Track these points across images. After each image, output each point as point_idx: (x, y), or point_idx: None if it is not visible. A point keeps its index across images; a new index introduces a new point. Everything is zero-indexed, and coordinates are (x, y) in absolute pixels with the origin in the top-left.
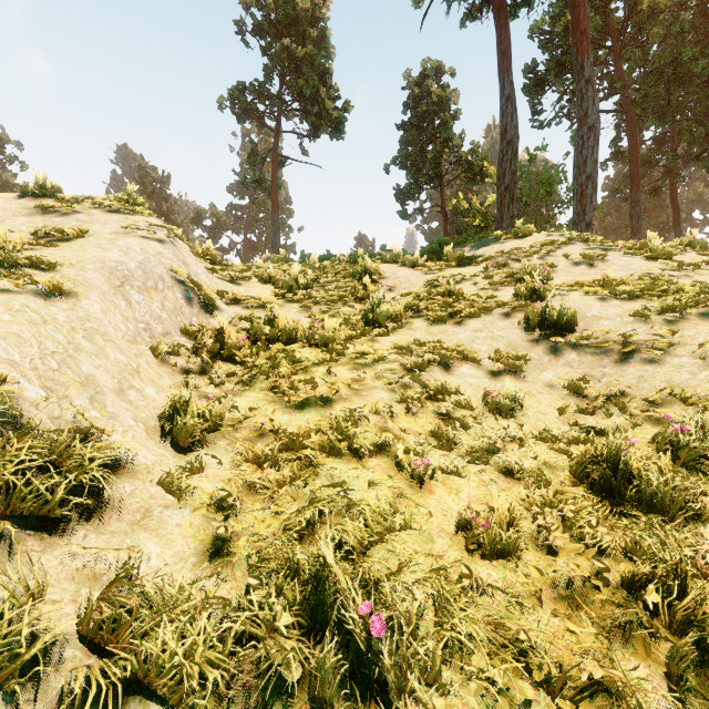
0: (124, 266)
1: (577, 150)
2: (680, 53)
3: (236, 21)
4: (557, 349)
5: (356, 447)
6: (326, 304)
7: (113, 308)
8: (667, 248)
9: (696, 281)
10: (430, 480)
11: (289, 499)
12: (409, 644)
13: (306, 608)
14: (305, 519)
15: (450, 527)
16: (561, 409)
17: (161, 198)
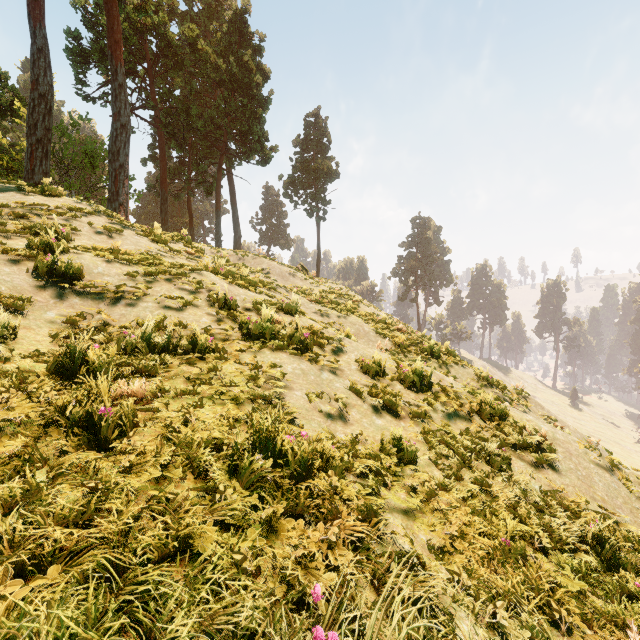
0: None
1: (113, 138)
2: (191, 108)
3: None
4: (64, 294)
5: None
6: None
7: None
8: (166, 237)
9: (176, 261)
10: None
11: None
12: None
13: None
14: None
15: None
16: (57, 337)
17: None
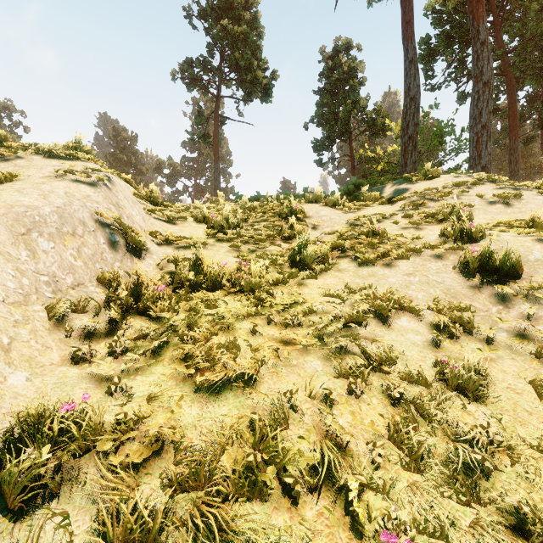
0: (36, 211)
1: (473, 103)
2: None
3: (185, 7)
4: (505, 298)
5: (286, 468)
6: (254, 242)
7: (4, 261)
8: None
9: None
10: None
11: None
12: None
13: None
14: None
15: None
16: (537, 385)
17: (130, 153)
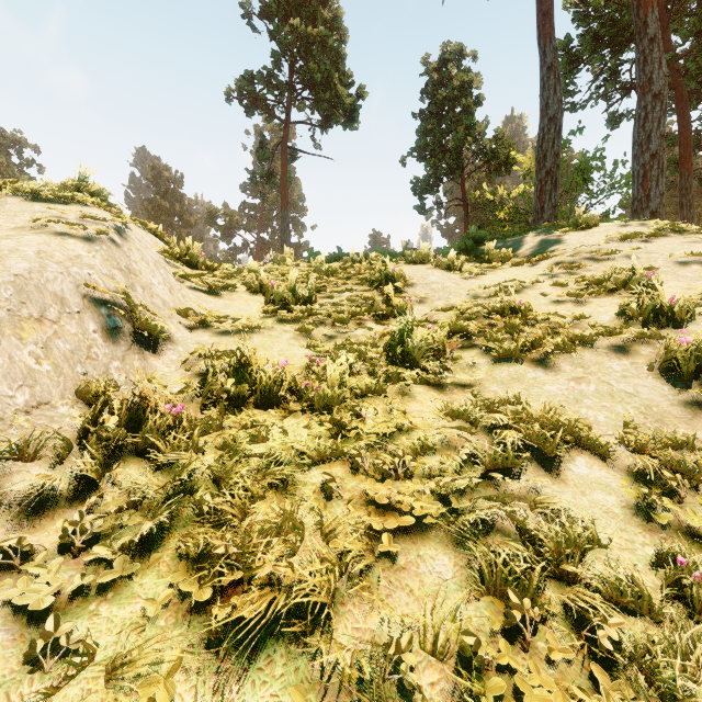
0: None
1: (638, 123)
2: None
3: (242, 4)
4: None
5: None
6: (332, 323)
7: None
8: None
9: None
10: None
11: None
12: None
13: None
14: None
15: None
16: None
17: (174, 198)
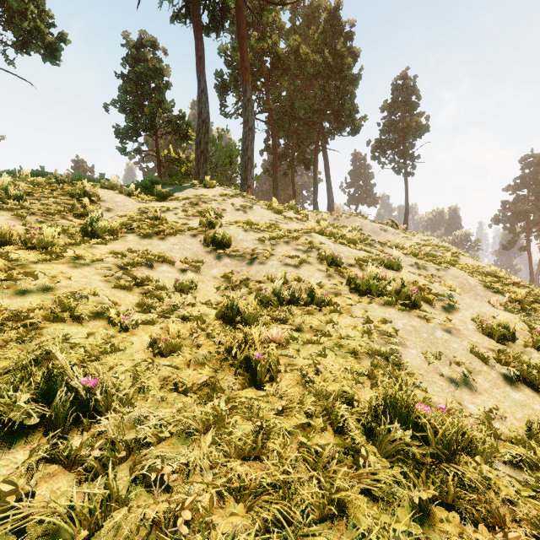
0: None
1: (243, 140)
2: (294, 102)
3: None
4: (221, 257)
5: (77, 316)
6: (42, 215)
7: None
8: (280, 208)
9: (289, 226)
10: (134, 329)
11: (17, 350)
12: (114, 393)
13: (41, 395)
14: (33, 359)
15: (145, 349)
16: (218, 288)
17: None
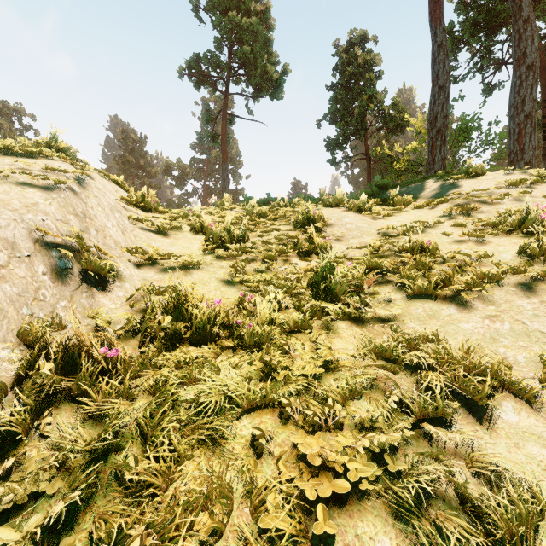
0: None
1: (514, 90)
2: None
3: None
4: None
5: None
6: (262, 260)
7: None
8: None
9: None
10: None
11: None
12: None
13: None
14: None
15: None
16: None
17: (139, 155)
